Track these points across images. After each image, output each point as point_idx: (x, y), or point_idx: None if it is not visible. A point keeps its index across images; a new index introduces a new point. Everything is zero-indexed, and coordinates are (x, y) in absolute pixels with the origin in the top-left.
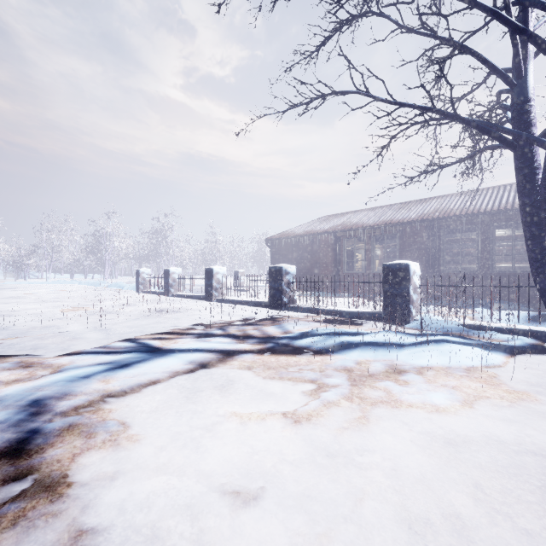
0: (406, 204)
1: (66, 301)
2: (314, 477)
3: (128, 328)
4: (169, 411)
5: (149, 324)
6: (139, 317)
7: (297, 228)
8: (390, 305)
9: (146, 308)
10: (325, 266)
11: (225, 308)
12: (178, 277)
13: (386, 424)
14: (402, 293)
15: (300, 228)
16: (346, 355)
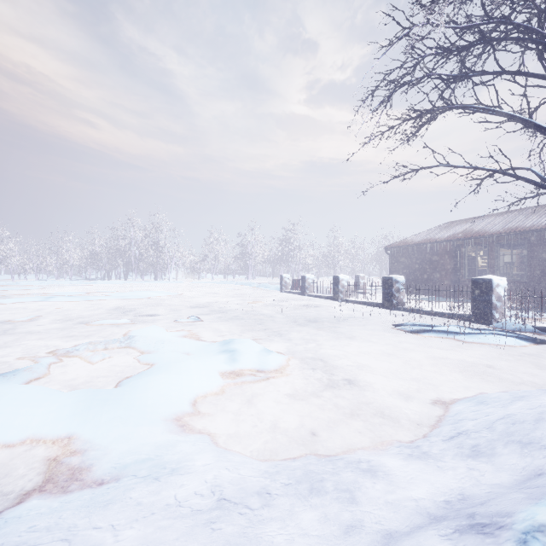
0: (542, 207)
1: (242, 297)
2: (382, 359)
3: (293, 314)
4: (329, 342)
5: (303, 313)
6: (294, 309)
7: (416, 236)
8: (476, 310)
9: (294, 303)
10: (443, 273)
11: (348, 306)
12: (312, 282)
13: (419, 353)
14: (485, 300)
15: (419, 236)
16: (420, 334)
